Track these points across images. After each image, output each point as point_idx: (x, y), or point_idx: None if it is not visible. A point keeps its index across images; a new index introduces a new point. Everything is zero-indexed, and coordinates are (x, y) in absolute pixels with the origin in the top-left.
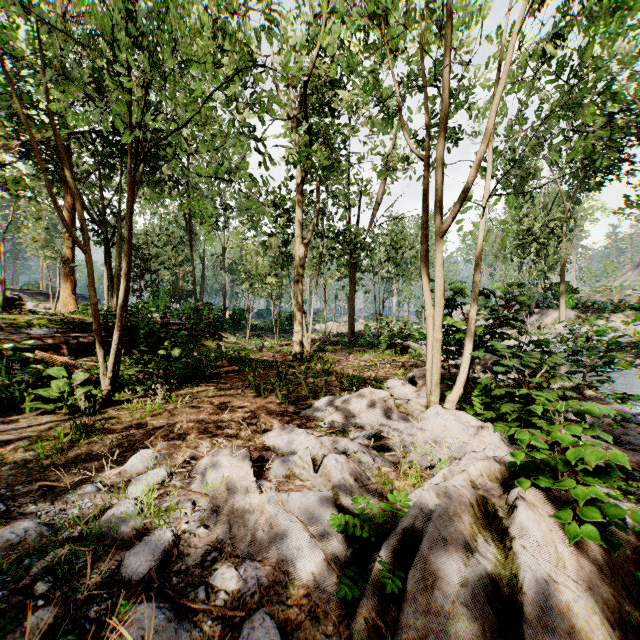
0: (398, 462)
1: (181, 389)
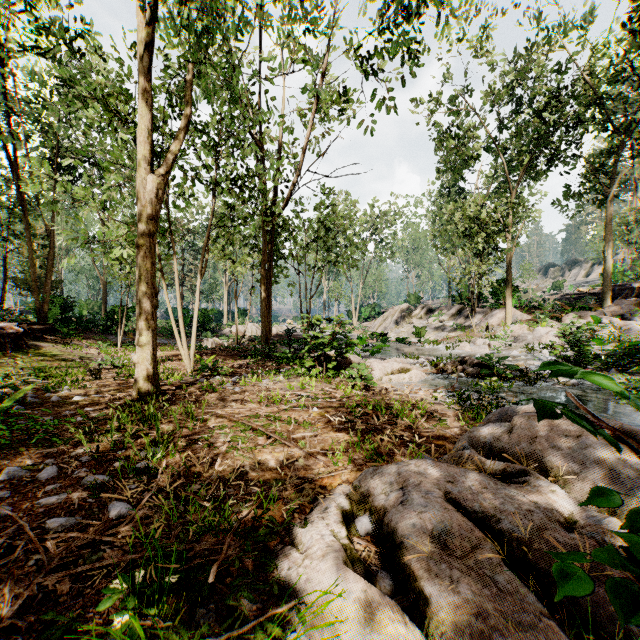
0: None
1: None
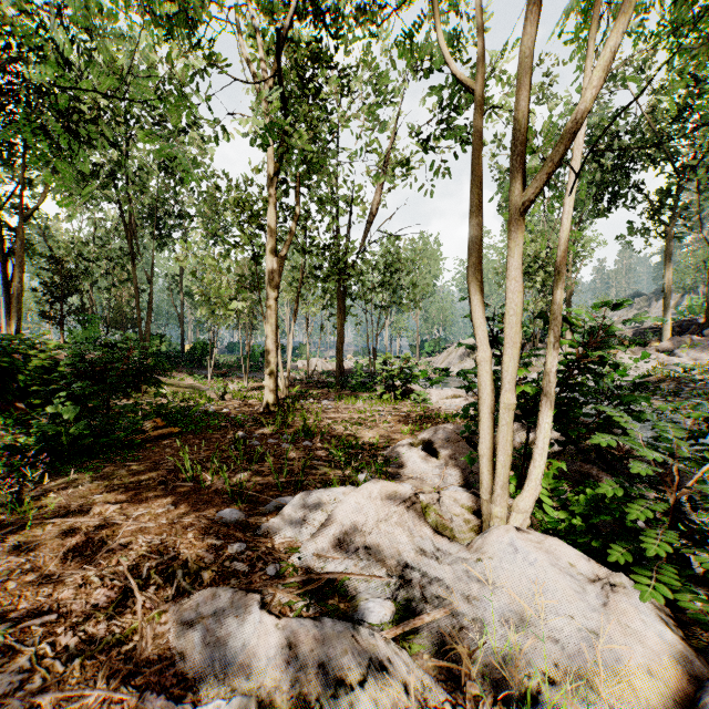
0: (455, 680)
1: (66, 476)
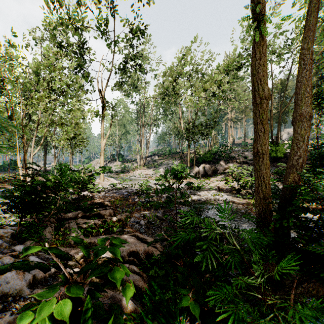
0: None
1: None
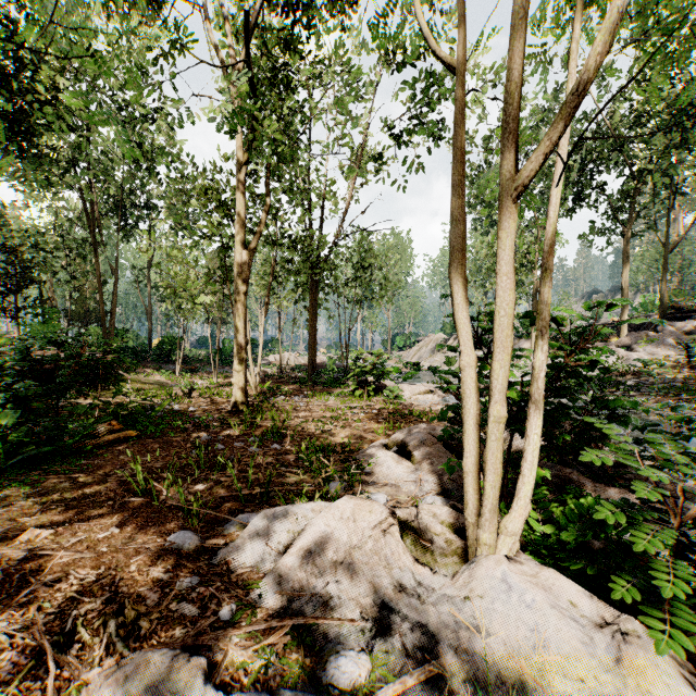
0: None
1: None
